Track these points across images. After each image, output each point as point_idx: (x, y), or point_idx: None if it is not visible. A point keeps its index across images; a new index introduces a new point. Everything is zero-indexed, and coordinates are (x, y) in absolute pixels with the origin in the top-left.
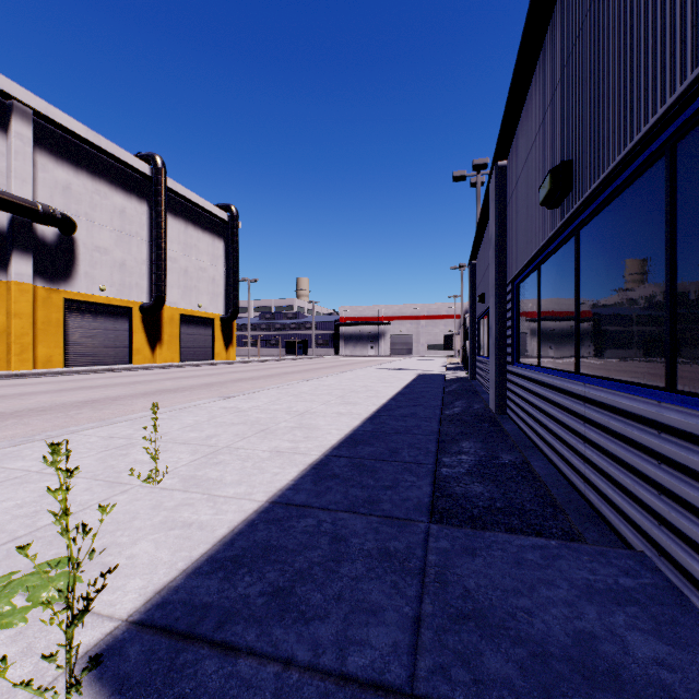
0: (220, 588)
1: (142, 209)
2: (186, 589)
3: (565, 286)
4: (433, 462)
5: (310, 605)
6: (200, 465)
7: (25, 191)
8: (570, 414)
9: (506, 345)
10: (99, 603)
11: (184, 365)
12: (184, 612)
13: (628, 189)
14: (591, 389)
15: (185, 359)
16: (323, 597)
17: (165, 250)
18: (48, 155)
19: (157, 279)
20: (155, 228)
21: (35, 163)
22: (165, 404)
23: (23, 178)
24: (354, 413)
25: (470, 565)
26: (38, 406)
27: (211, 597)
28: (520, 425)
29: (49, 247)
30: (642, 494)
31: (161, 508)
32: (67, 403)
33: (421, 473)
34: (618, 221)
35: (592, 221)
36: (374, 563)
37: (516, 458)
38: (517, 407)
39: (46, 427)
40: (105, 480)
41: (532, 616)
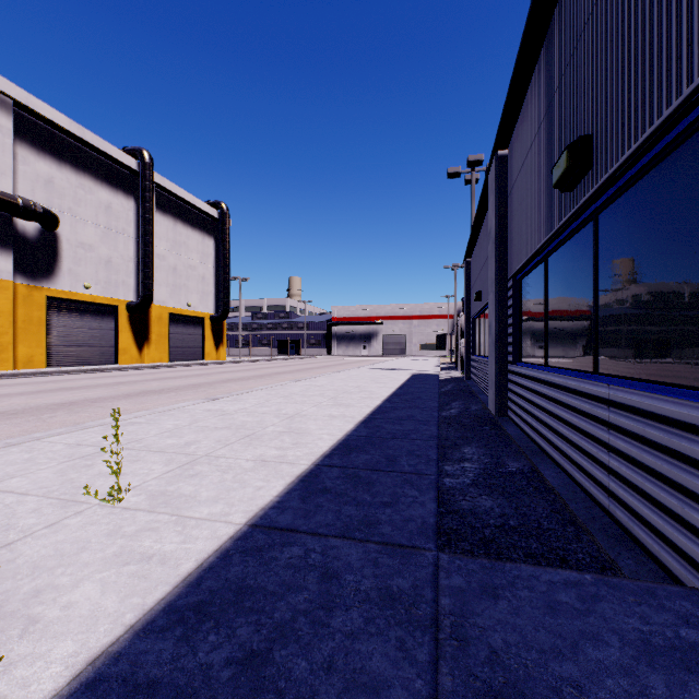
0: (174, 653)
1: (129, 204)
2: (129, 656)
3: (579, 278)
4: (435, 472)
5: (292, 680)
6: (173, 478)
7: (4, 184)
8: (589, 419)
9: (506, 344)
10: (9, 682)
11: (172, 365)
12: (120, 695)
13: (667, 159)
14: (618, 391)
15: (173, 359)
16: (309, 667)
17: (153, 247)
18: (29, 147)
19: (145, 276)
20: (142, 225)
21: (15, 155)
22: (147, 406)
23: (2, 171)
24: (347, 416)
25: (492, 611)
26: (10, 409)
27: (161, 670)
28: (524, 428)
29: (30, 243)
30: (696, 519)
31: (118, 534)
32: (42, 405)
33: (423, 486)
34: (652, 198)
35: (615, 202)
36: (373, 610)
37: (523, 465)
38: (520, 409)
39: (13, 432)
40: (59, 497)
41: (583, 693)
